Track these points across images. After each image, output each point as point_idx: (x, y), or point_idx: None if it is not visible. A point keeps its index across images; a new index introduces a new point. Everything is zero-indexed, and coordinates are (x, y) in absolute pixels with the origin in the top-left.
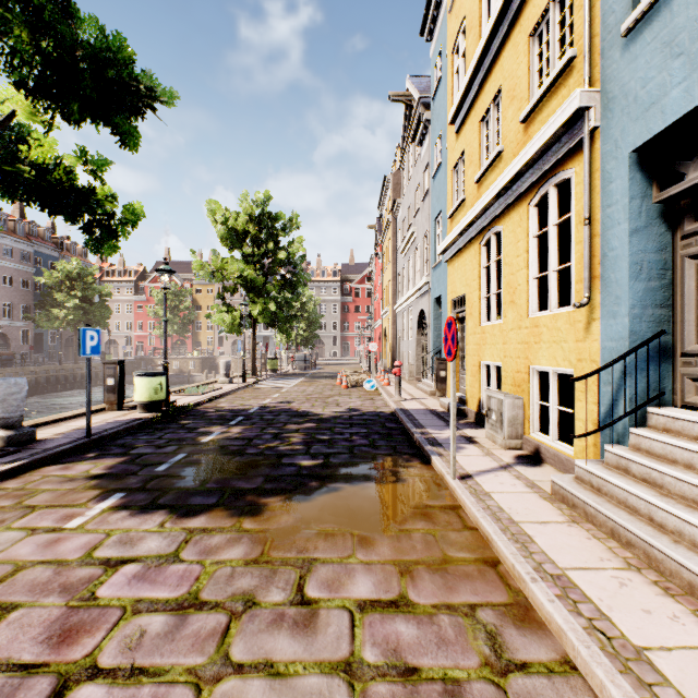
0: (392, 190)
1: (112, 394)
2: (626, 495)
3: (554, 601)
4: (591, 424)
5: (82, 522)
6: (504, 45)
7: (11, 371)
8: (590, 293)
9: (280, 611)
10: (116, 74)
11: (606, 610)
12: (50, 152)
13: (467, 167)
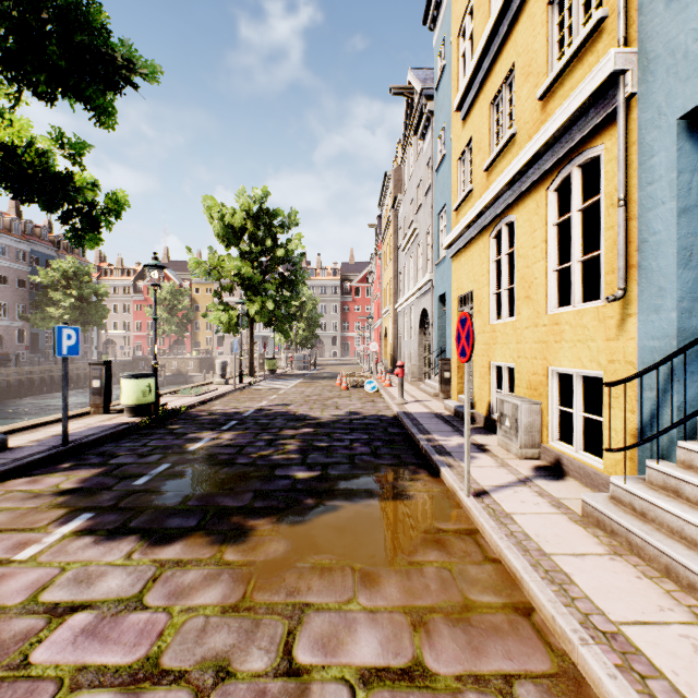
0: (393, 186)
1: (98, 396)
2: (682, 524)
3: (616, 677)
4: (626, 435)
5: (35, 552)
6: (518, 18)
7: (5, 371)
8: (626, 285)
9: (261, 686)
10: (88, 42)
11: (687, 690)
12: (26, 135)
13: (475, 155)
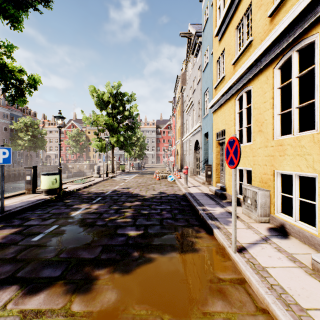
0: (181, 82)
1: (29, 184)
2: None
3: None
4: None
5: None
6: None
7: None
8: None
9: None
10: None
11: None
12: None
13: (226, 57)
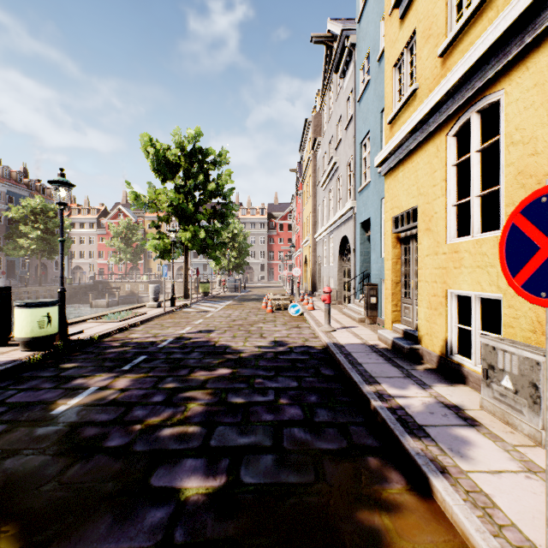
0: (312, 131)
1: None
2: None
3: None
4: None
5: None
6: None
7: None
8: None
9: None
10: None
11: None
12: None
13: (420, 48)
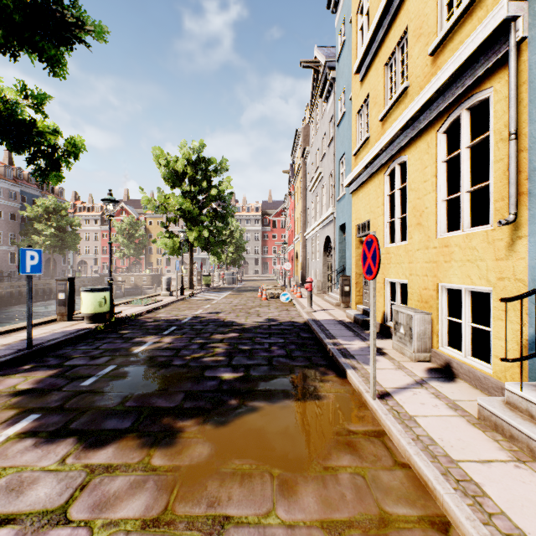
0: (302, 140)
1: (63, 306)
2: None
3: None
4: (516, 345)
5: None
6: None
7: None
8: (517, 210)
9: None
10: (41, 0)
11: None
12: None
13: (371, 108)
